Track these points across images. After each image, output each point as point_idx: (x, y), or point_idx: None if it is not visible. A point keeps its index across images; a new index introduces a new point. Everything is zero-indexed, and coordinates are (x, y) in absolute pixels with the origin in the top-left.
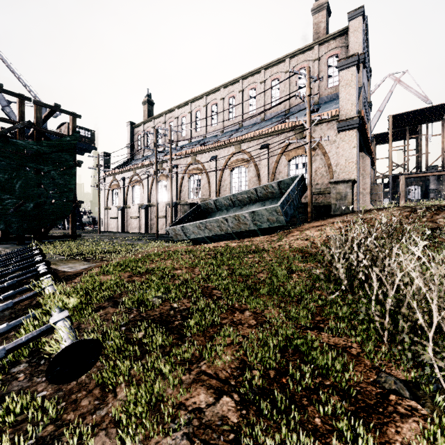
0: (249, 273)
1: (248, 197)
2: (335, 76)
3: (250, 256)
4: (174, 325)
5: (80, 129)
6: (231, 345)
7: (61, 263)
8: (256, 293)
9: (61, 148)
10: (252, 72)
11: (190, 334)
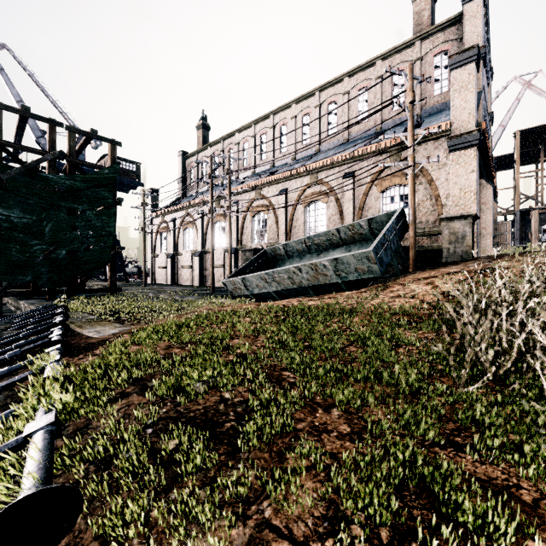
0: (334, 347)
1: (328, 240)
2: (444, 79)
3: (334, 320)
4: (223, 429)
5: (123, 162)
6: (312, 471)
7: (88, 326)
8: (348, 380)
9: (98, 183)
10: (332, 81)
11: (248, 446)
